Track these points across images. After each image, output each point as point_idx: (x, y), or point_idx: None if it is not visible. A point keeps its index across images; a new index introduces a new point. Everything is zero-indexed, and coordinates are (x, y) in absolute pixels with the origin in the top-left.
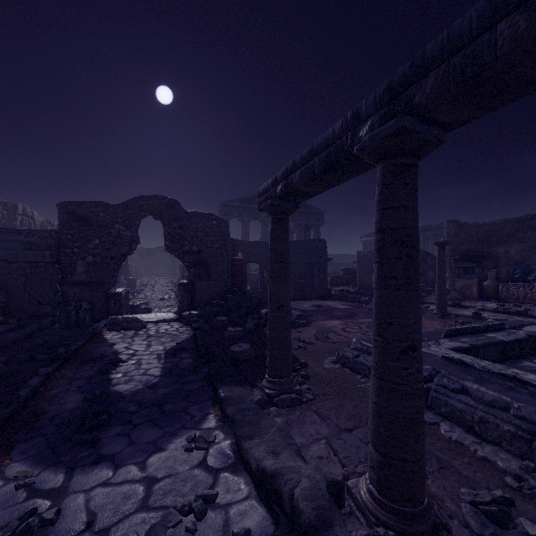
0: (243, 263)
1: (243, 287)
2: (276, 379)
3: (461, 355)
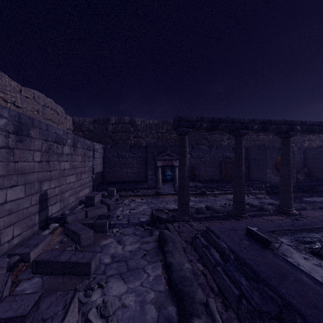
0: None
1: None
2: None
3: None
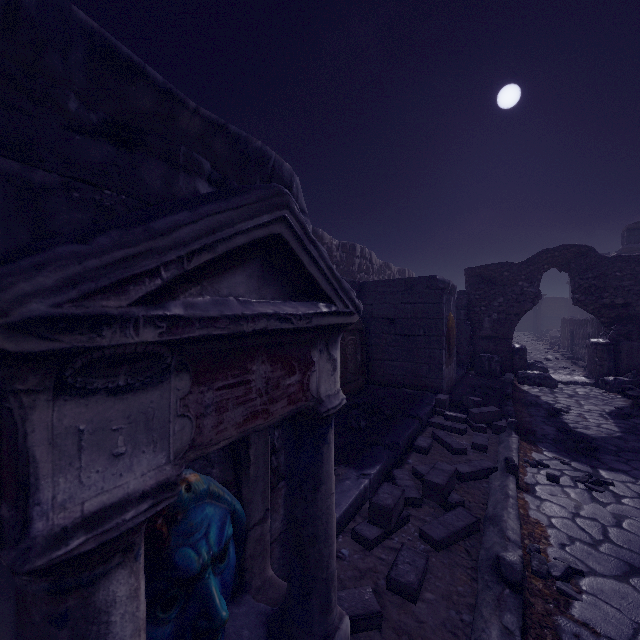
0: None
1: None
2: None
3: None
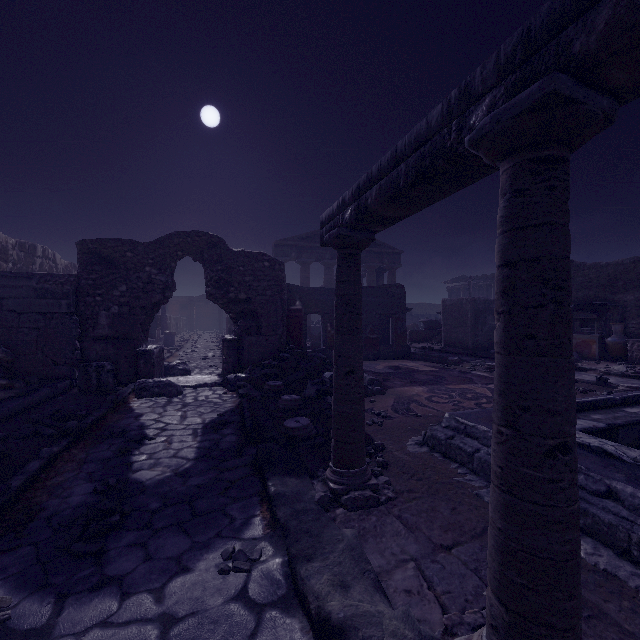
0: (302, 314)
1: (302, 344)
2: (344, 470)
3: (597, 440)
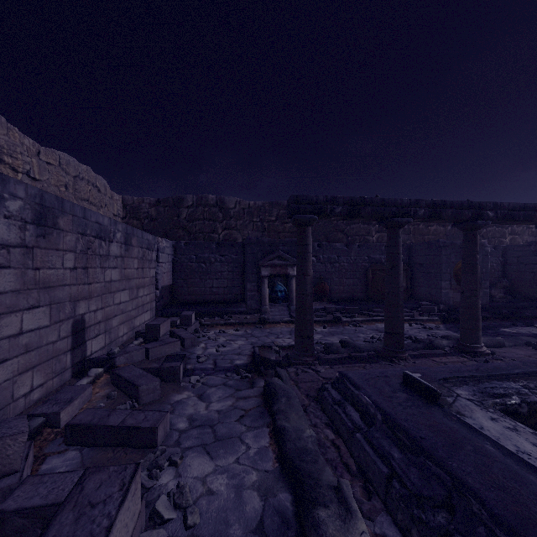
0: None
1: None
2: None
3: None
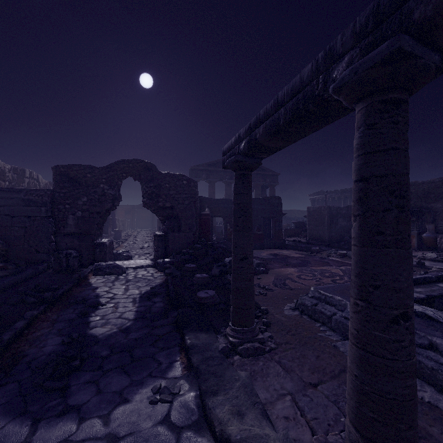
0: (209, 217)
1: (209, 238)
2: (240, 328)
3: (420, 307)
